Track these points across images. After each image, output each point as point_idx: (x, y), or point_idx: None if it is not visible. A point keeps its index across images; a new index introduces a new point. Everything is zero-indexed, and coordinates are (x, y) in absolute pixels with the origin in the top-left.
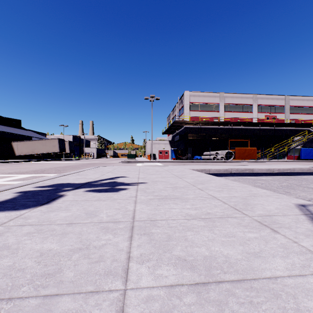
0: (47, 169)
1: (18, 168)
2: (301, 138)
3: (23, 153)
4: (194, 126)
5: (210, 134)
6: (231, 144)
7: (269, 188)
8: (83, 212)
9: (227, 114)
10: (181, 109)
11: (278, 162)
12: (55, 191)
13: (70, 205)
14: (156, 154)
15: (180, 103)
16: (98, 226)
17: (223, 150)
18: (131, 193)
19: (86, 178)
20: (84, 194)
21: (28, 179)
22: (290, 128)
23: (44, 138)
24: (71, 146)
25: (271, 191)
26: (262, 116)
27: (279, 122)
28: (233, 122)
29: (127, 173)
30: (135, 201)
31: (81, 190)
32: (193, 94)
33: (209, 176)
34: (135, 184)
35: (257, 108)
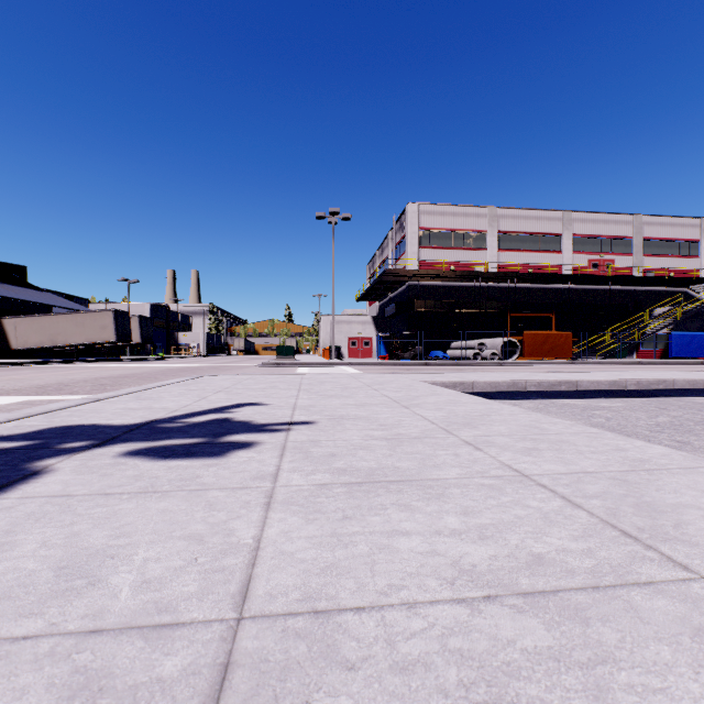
0: (74, 384)
1: (4, 380)
2: (669, 310)
3: (30, 345)
4: (431, 282)
5: (466, 300)
6: (512, 324)
7: (631, 430)
8: (53, 560)
9: (504, 255)
10: (399, 244)
11: (621, 364)
12: (30, 455)
13: (32, 518)
14: (344, 347)
15: (397, 230)
16: (59, 669)
17: (496, 338)
18: (264, 461)
19: (150, 409)
20: (112, 466)
21: (7, 410)
22: (644, 288)
23: (81, 309)
24: (145, 329)
25: (682, 452)
26: (583, 260)
27: (622, 276)
28: (518, 275)
29: (268, 393)
30: (268, 496)
31: (115, 449)
32: (429, 210)
33: (480, 402)
34: (282, 426)
35: (573, 243)
